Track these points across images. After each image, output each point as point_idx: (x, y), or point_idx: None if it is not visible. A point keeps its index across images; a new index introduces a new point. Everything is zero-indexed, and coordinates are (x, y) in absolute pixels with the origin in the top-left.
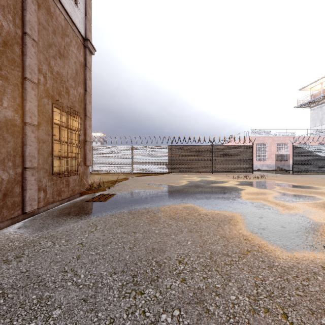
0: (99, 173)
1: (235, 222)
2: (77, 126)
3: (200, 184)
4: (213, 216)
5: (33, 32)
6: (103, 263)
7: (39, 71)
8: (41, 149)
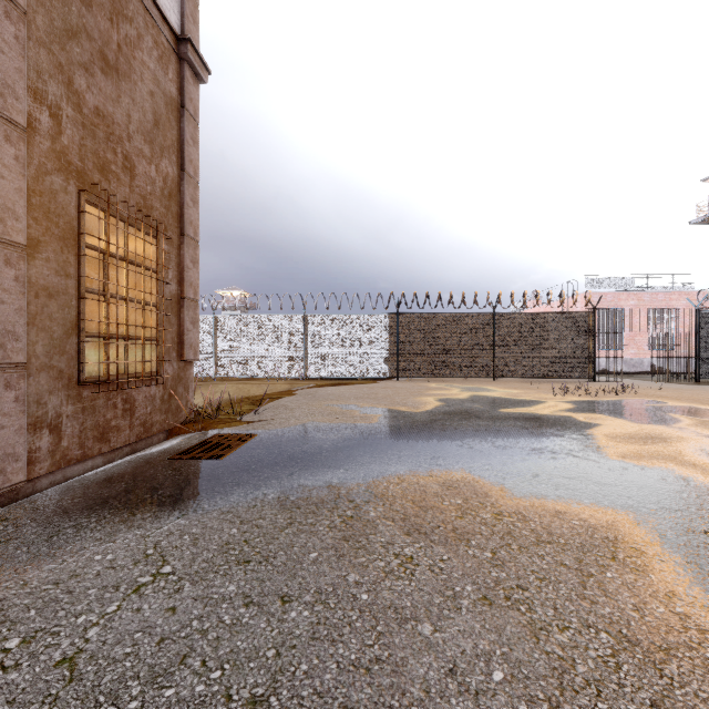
0: (231, 379)
1: (633, 553)
2: (156, 257)
3: (472, 408)
4: (546, 522)
5: None
6: None
7: (37, 98)
8: (44, 313)
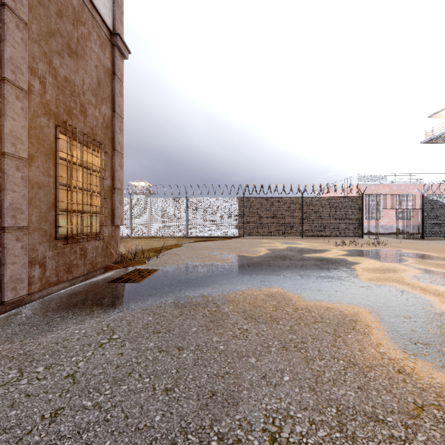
0: (141, 237)
1: (364, 326)
2: (99, 164)
3: (287, 254)
4: (321, 312)
5: (19, 5)
6: (101, 437)
7: (32, 73)
8: (36, 197)
